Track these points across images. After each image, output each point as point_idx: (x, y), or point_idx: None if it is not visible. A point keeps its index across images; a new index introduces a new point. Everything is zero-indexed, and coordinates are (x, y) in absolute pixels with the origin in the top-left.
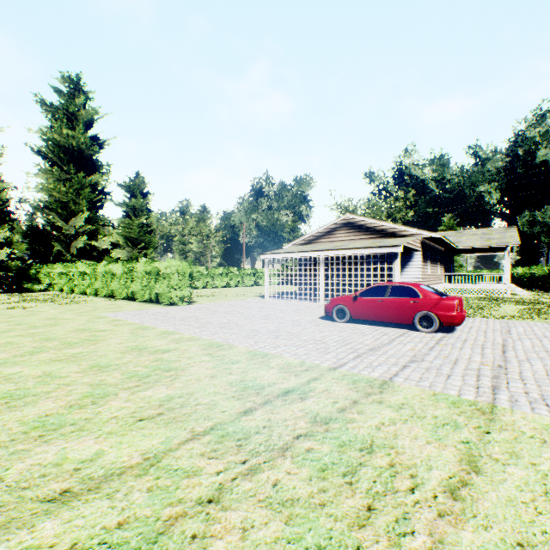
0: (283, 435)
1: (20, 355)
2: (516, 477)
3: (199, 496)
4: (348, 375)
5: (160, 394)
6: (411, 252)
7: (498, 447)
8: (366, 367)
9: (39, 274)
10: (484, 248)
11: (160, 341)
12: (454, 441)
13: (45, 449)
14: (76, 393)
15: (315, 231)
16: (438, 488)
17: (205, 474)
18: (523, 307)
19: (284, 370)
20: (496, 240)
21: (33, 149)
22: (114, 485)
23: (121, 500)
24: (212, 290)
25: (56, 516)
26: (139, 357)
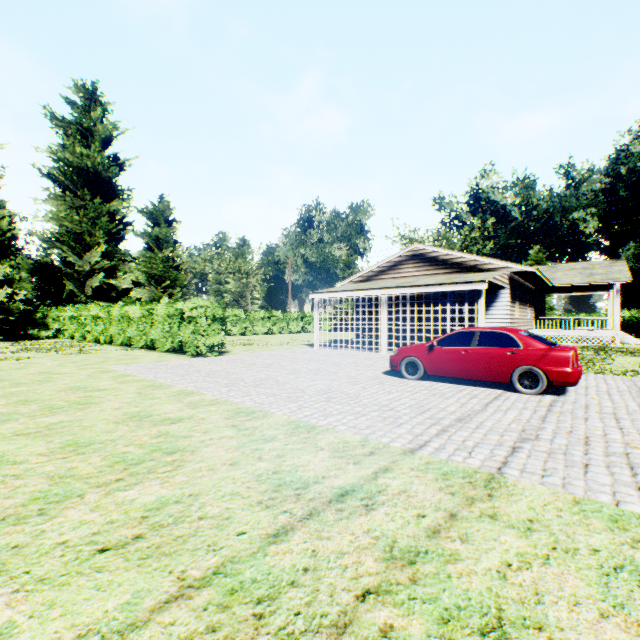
0: (337, 590)
1: None
2: None
3: None
4: (433, 462)
5: (148, 495)
6: (496, 290)
7: None
8: (458, 449)
9: (47, 318)
10: (584, 286)
11: (171, 405)
12: None
13: None
14: (22, 492)
15: (376, 265)
16: None
17: None
18: None
19: (339, 454)
20: (600, 275)
21: (41, 171)
22: None
23: None
24: (251, 337)
25: None
26: (136, 431)
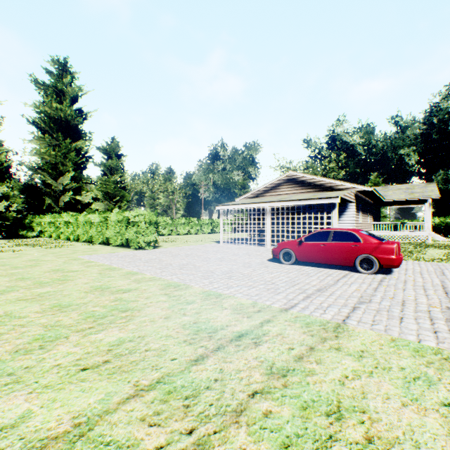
0: (236, 391)
1: None
2: None
3: None
4: (300, 316)
5: (111, 337)
6: (346, 203)
7: None
8: (317, 308)
9: (33, 223)
10: (407, 201)
11: (123, 281)
12: (433, 402)
13: None
14: (27, 335)
15: (263, 186)
16: None
17: None
18: (446, 251)
19: (237, 311)
20: (418, 193)
21: (28, 120)
22: None
23: None
24: (176, 236)
25: None
26: (100, 297)
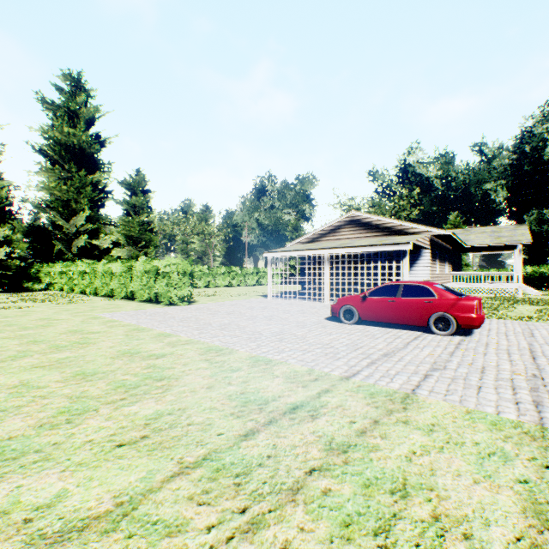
0: (292, 469)
1: (0, 360)
2: None
3: None
4: (363, 386)
5: (147, 409)
6: (419, 250)
7: None
8: (383, 376)
9: (40, 273)
10: (493, 247)
11: (155, 344)
12: (508, 479)
13: None
14: (50, 408)
15: (319, 229)
16: None
17: (192, 531)
18: (539, 307)
19: (291, 380)
20: (506, 238)
21: (34, 147)
22: (70, 548)
23: None
24: (214, 289)
25: None
26: (130, 364)
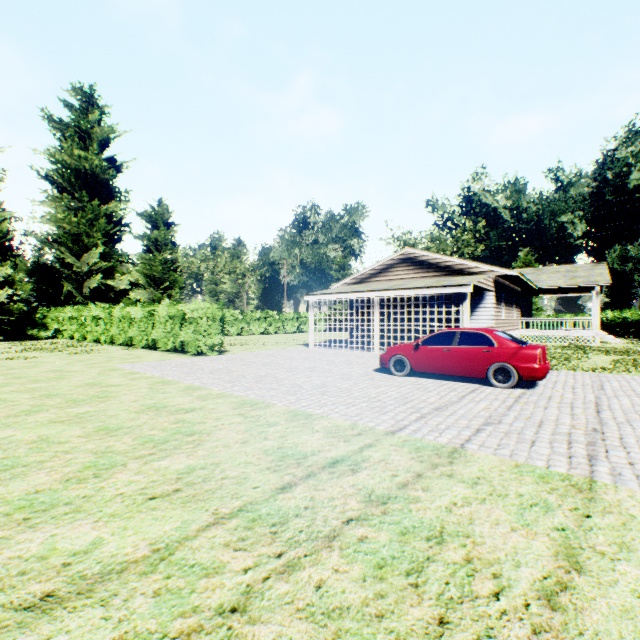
0: (329, 518)
1: (13, 415)
2: (631, 578)
3: (220, 602)
4: (410, 440)
5: (178, 464)
6: (482, 292)
7: (603, 536)
8: (431, 431)
9: (46, 319)
10: (568, 288)
11: (183, 398)
12: (546, 527)
13: (29, 537)
14: (75, 463)
15: (369, 268)
16: (530, 593)
17: (229, 572)
18: (616, 357)
19: (332, 435)
20: (582, 278)
21: (39, 172)
22: (112, 587)
23: (119, 608)
24: (248, 337)
25: (32, 631)
26: (157, 418)
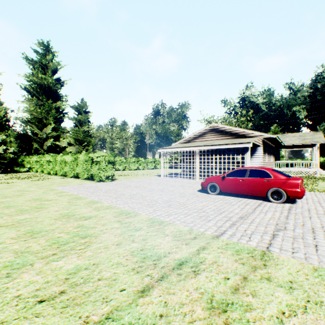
0: None
1: None
2: None
3: None
4: (230, 244)
5: (70, 264)
6: (255, 147)
7: None
8: (242, 235)
9: (24, 162)
10: (300, 145)
11: (86, 209)
12: None
13: None
14: None
15: (193, 134)
16: None
17: None
18: None
19: (177, 238)
20: (309, 139)
21: (21, 86)
22: None
23: None
24: (128, 171)
25: None
26: (66, 224)
